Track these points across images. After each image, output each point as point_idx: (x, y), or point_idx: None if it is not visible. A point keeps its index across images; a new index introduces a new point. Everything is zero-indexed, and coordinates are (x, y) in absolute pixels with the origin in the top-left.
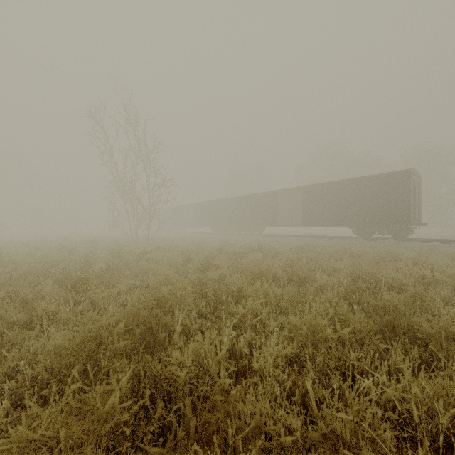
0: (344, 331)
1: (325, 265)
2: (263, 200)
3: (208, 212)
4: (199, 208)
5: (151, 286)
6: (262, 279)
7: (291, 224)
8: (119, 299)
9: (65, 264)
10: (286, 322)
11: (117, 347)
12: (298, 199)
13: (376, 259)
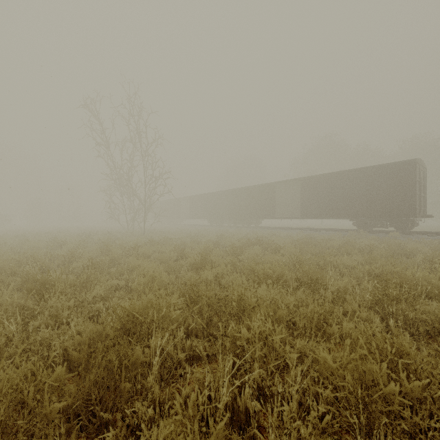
0: (414, 385)
1: (335, 262)
2: (260, 192)
3: (205, 204)
4: (196, 201)
5: (134, 289)
6: (266, 281)
7: (288, 216)
8: (93, 307)
9: (44, 260)
10: (307, 349)
11: (48, 412)
12: (295, 191)
13: (389, 255)
